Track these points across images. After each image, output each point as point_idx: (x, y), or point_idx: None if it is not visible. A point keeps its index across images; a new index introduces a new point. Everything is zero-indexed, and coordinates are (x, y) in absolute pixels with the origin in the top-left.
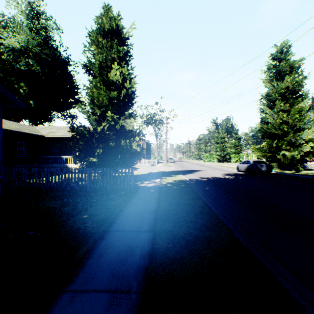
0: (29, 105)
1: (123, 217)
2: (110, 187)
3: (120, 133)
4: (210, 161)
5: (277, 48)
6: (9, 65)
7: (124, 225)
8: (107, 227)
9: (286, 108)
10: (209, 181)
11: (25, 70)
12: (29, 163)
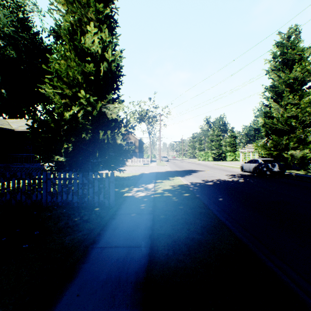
0: (1, 95)
1: None
2: (78, 200)
3: (101, 124)
4: (205, 160)
5: (284, 34)
6: None
7: None
8: None
9: (294, 100)
10: (217, 186)
11: None
12: None
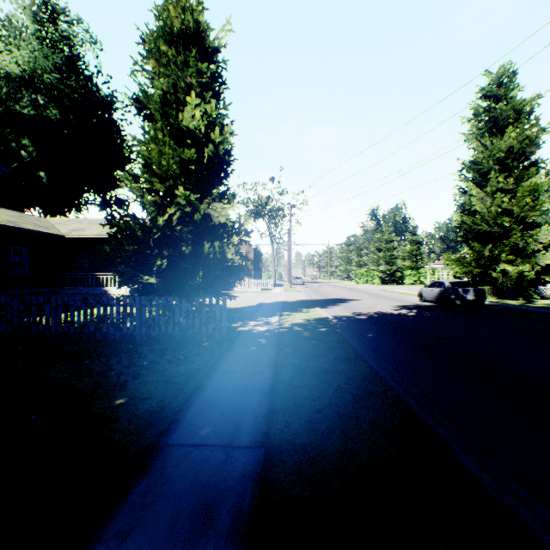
0: (38, 179)
1: (200, 406)
2: (181, 333)
3: (203, 230)
4: (367, 283)
5: (491, 78)
6: (1, 106)
7: (199, 428)
8: (158, 436)
9: (508, 185)
10: (371, 320)
11: (31, 115)
12: (34, 286)
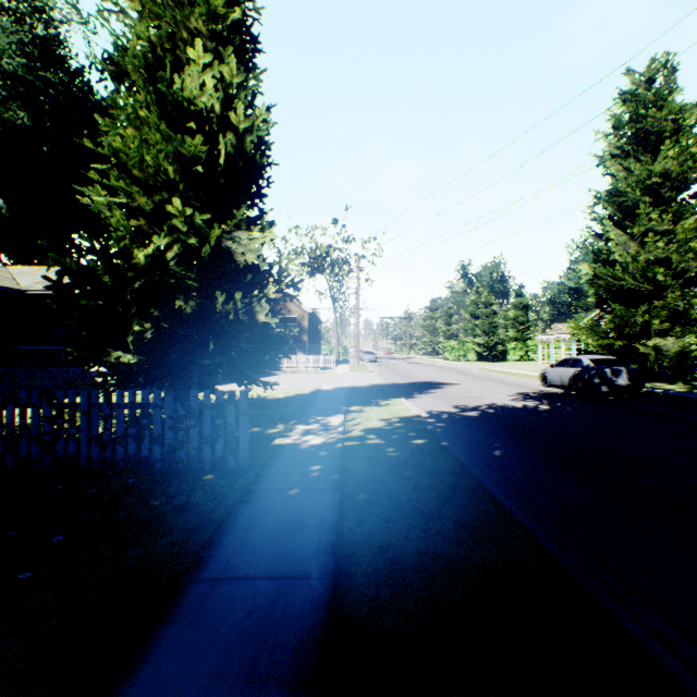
0: None
1: None
2: (165, 457)
3: (222, 277)
4: (459, 359)
5: (638, 75)
6: None
7: None
8: None
9: (662, 224)
10: (488, 420)
11: None
12: None
